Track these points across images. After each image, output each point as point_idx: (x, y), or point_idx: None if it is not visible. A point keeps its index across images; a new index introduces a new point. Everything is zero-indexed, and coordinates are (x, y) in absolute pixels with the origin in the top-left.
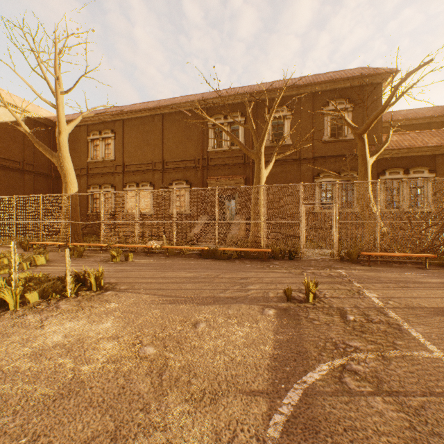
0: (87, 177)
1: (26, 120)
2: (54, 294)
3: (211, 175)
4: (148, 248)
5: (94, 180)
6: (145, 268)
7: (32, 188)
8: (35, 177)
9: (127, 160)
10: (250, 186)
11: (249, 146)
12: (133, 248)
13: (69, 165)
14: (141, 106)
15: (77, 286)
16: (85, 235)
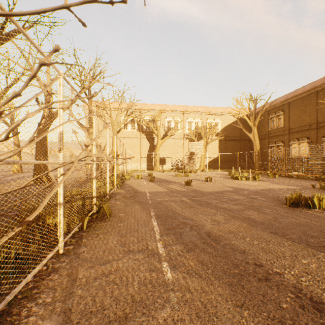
0: (267, 139)
1: (241, 117)
2: (247, 179)
3: None
4: (287, 174)
5: (271, 140)
6: (278, 180)
7: (243, 147)
8: (244, 142)
9: (291, 125)
10: None
11: None
12: (282, 175)
13: (256, 138)
14: (300, 91)
15: (253, 179)
16: (266, 169)
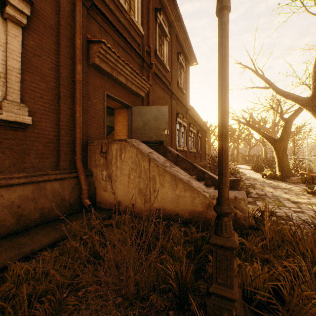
0: None
1: None
2: None
3: (94, 35)
4: None
5: None
6: None
7: None
8: None
9: None
10: (151, 103)
11: (146, 38)
12: None
13: None
14: None
15: None
16: None
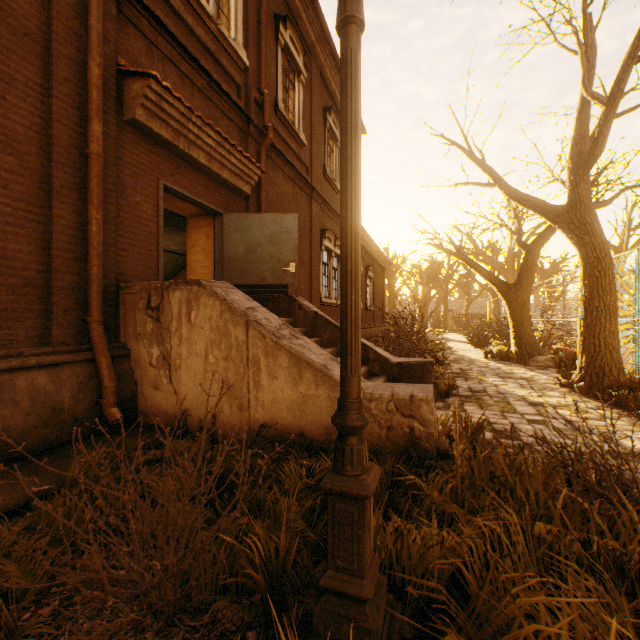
0: None
1: None
2: None
3: (136, 61)
4: None
5: None
6: None
7: None
8: None
9: None
10: (265, 207)
11: (255, 73)
12: None
13: None
14: None
15: None
16: None
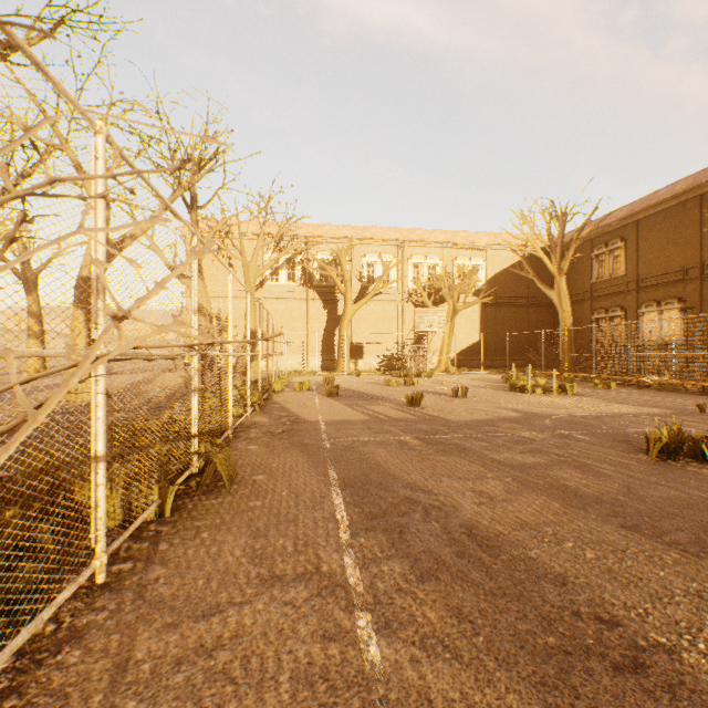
0: (589, 302)
1: (529, 255)
2: (547, 392)
3: None
4: (637, 380)
5: (597, 304)
6: (617, 393)
7: (534, 320)
8: (537, 309)
9: (642, 272)
10: None
11: None
12: (625, 382)
13: (565, 300)
14: (663, 194)
15: (559, 392)
16: (586, 369)
